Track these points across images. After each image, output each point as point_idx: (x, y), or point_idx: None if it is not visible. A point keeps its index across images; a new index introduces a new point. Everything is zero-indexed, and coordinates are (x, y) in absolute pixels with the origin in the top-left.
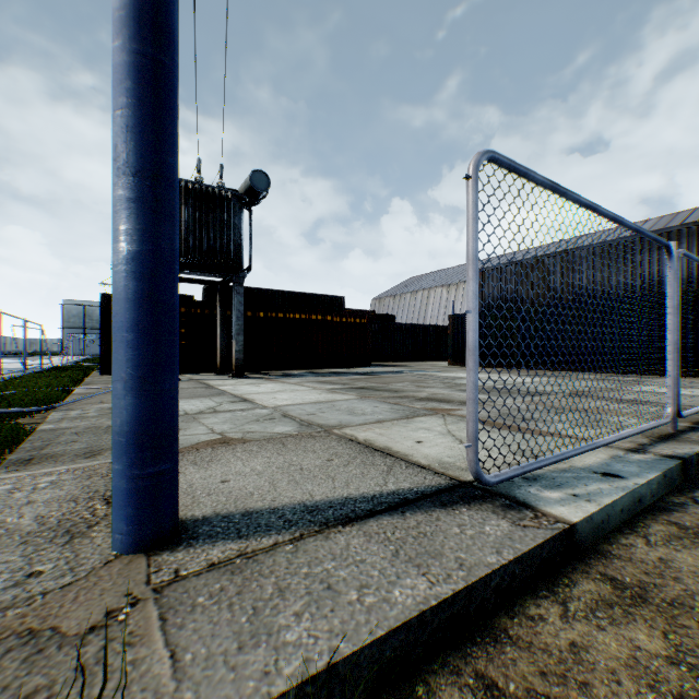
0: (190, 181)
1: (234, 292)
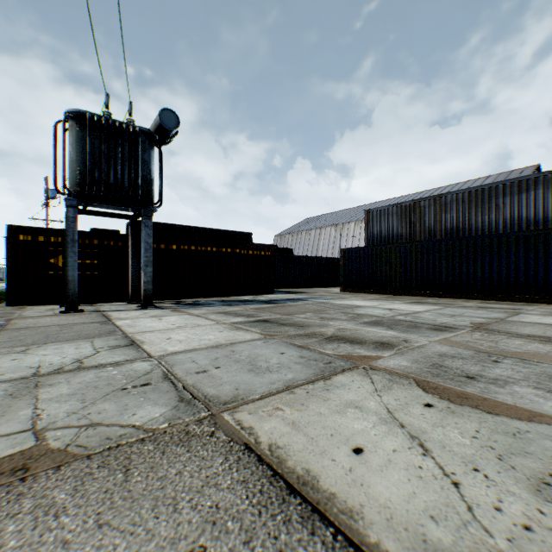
0: (97, 115)
1: (142, 224)
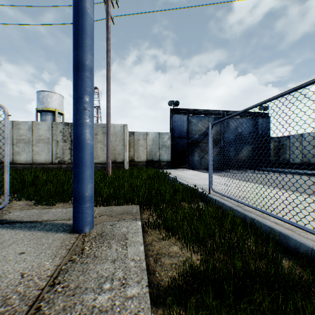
0: None
1: None
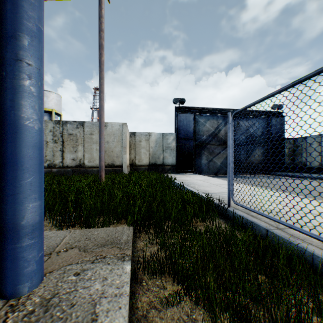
0: None
1: None
